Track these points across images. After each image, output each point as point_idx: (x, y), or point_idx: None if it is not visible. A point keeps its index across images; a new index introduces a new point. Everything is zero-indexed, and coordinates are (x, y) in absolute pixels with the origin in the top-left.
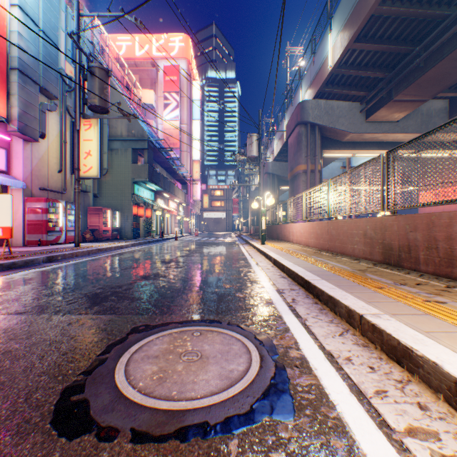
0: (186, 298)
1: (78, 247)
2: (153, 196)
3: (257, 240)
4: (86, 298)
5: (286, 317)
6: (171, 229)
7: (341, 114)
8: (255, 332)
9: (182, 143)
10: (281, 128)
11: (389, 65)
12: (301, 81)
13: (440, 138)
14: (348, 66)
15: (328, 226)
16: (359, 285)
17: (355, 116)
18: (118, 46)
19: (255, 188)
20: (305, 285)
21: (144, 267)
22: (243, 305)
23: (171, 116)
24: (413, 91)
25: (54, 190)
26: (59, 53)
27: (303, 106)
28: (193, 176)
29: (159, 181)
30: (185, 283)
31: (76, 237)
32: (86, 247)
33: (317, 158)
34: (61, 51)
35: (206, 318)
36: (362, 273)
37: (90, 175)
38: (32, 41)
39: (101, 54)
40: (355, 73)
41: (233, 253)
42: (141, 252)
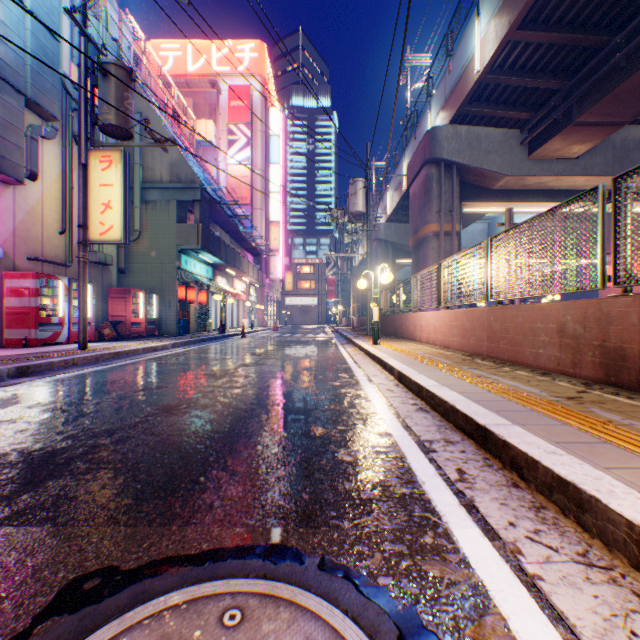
0: (231, 465)
1: (83, 349)
2: (209, 272)
3: (364, 337)
4: (22, 465)
5: (463, 536)
6: (238, 321)
7: (492, 147)
8: (398, 609)
9: (254, 198)
10: (399, 172)
11: (569, 68)
12: (430, 100)
13: (639, 184)
14: (504, 70)
15: (486, 316)
16: (603, 441)
17: (512, 149)
18: (163, 58)
19: (360, 262)
20: (476, 435)
21: (176, 386)
22: (353, 492)
23: (239, 158)
24: (607, 108)
25: (52, 260)
26: (60, 49)
27: (434, 136)
28: (271, 245)
29: (219, 249)
30: (239, 423)
31: (80, 333)
32: (96, 349)
33: (455, 214)
34: (36, 18)
35: (265, 539)
36: (581, 407)
37: (110, 238)
38: (13, 25)
39: (133, 64)
40: (516, 81)
41: (328, 360)
42: (182, 357)
